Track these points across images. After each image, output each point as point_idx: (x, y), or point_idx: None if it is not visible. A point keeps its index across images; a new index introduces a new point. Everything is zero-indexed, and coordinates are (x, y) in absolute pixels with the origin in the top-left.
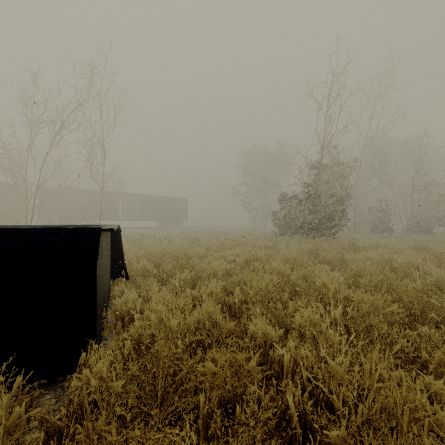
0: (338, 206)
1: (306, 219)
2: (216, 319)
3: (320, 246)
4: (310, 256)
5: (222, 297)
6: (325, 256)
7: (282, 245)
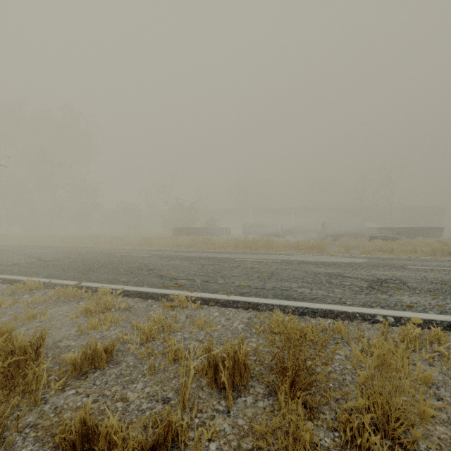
0: None
1: None
2: None
3: None
4: None
5: None
6: None
7: None
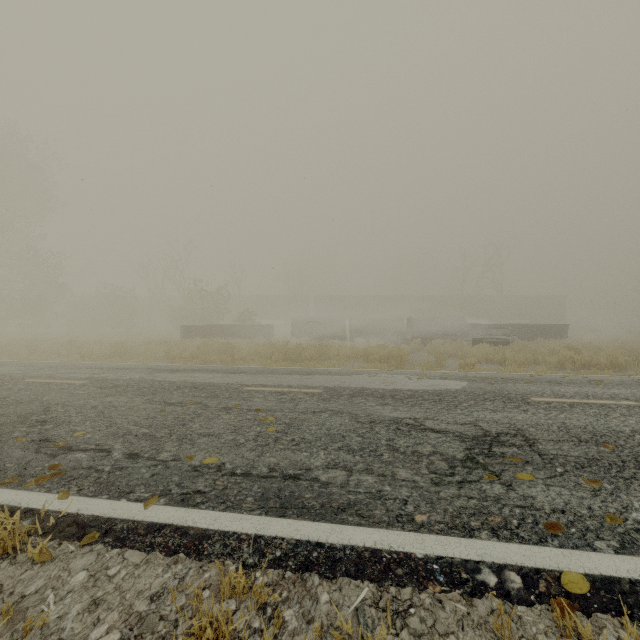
0: None
1: None
2: None
3: None
4: None
5: None
6: None
7: None
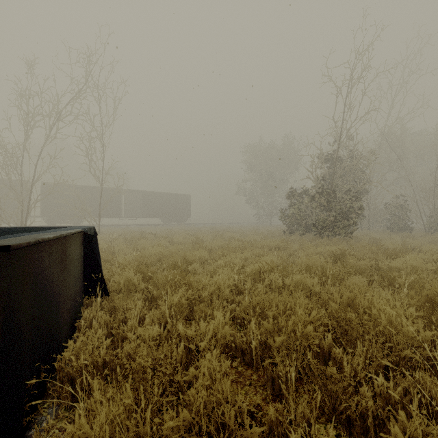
0: (355, 202)
1: (321, 216)
2: (224, 411)
3: (345, 249)
4: (332, 261)
5: (231, 334)
6: (356, 264)
7: (295, 245)
